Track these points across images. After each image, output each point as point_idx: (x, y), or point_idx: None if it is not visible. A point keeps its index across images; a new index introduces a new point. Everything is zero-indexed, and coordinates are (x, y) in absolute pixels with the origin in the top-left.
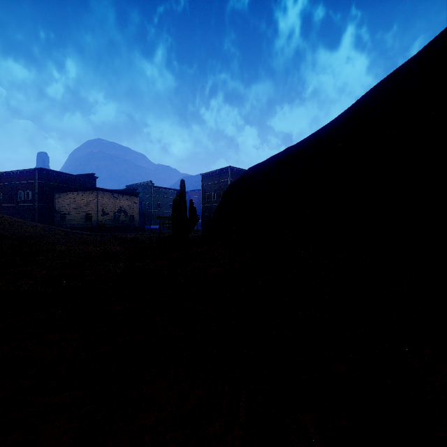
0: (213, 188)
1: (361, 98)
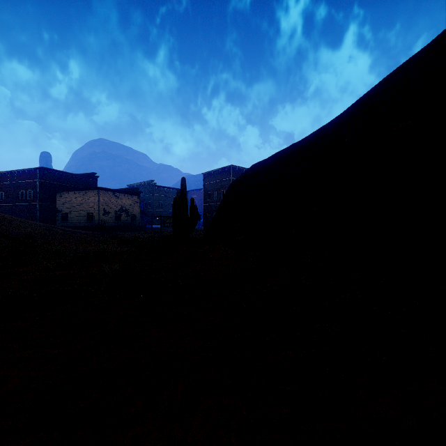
0: (215, 187)
1: (369, 91)
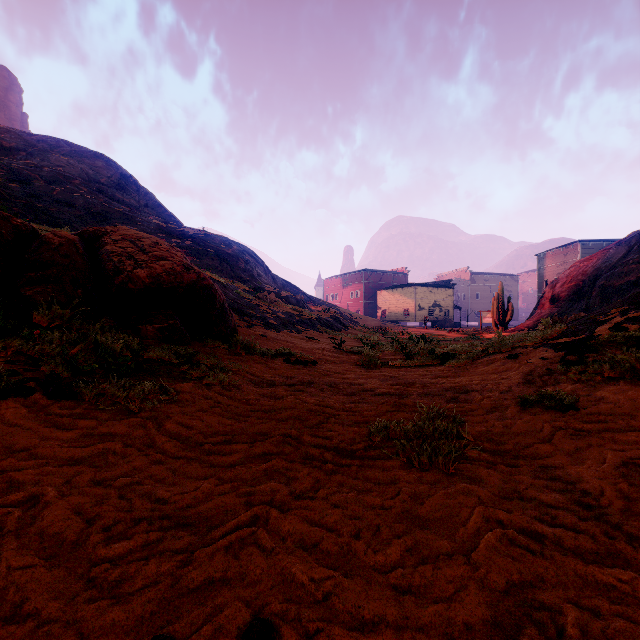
0: (554, 272)
1: None
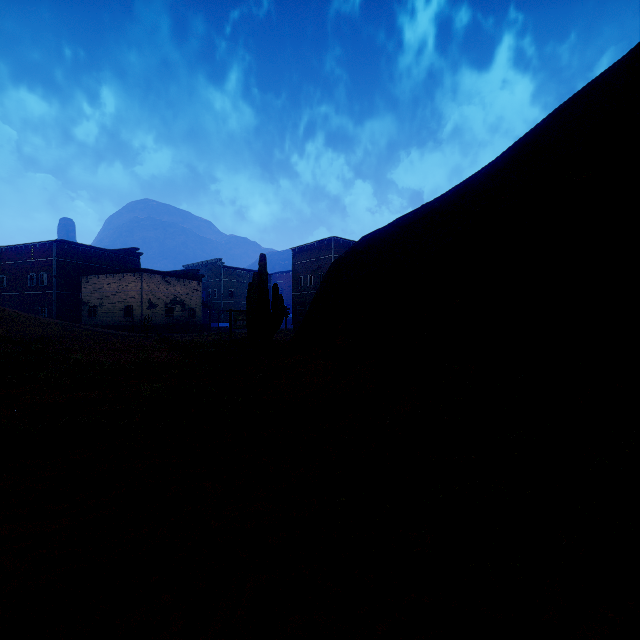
0: (309, 269)
1: (536, 127)
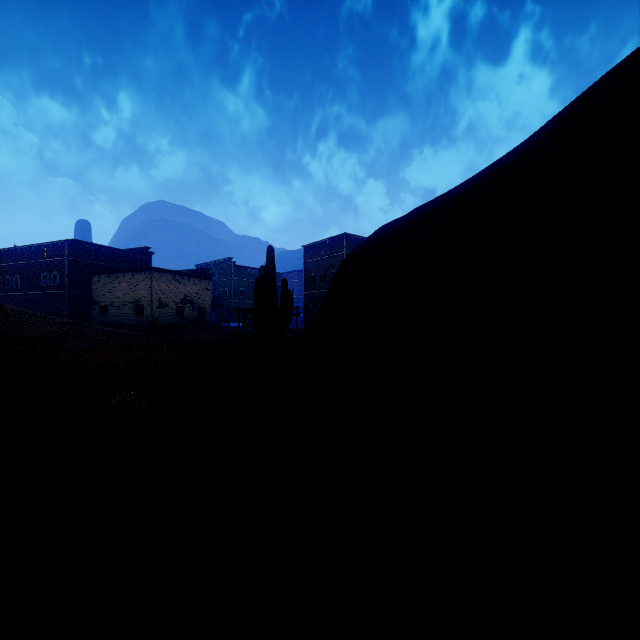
0: (321, 267)
1: (580, 96)
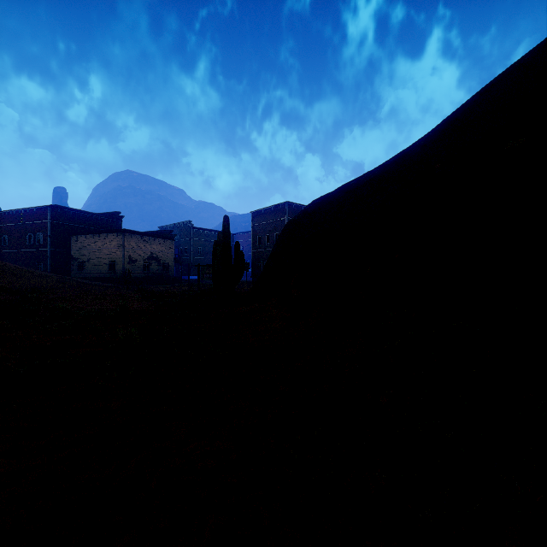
0: (266, 230)
1: (465, 103)
